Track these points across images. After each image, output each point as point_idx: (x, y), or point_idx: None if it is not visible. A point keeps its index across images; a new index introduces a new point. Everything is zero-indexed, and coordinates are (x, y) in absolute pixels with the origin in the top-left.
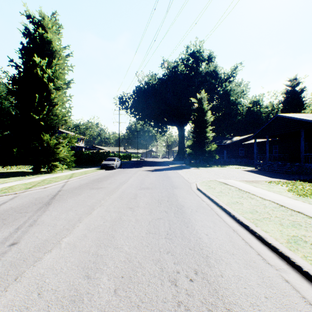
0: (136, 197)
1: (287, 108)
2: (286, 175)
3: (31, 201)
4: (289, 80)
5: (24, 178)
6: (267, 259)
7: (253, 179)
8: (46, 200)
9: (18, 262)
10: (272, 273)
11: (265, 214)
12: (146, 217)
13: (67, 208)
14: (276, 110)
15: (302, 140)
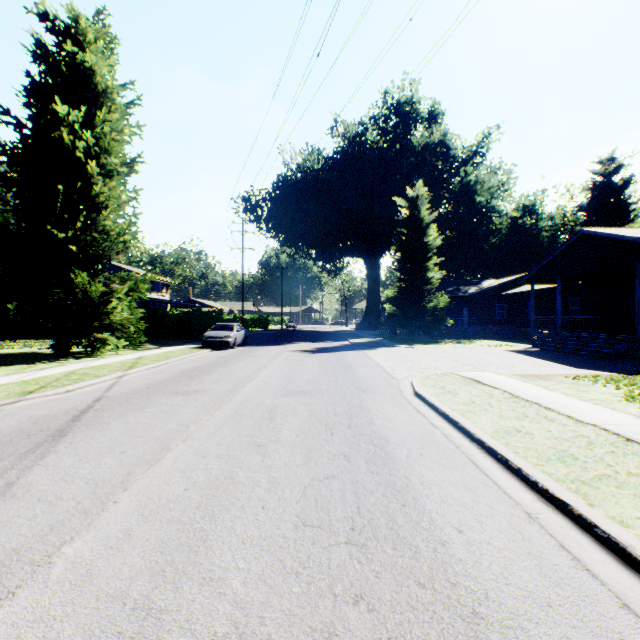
0: (275, 416)
1: (594, 221)
2: (605, 362)
3: (22, 427)
4: (600, 161)
5: (29, 368)
6: None
7: (536, 371)
8: (58, 423)
9: None
10: None
11: (601, 466)
12: (295, 474)
13: (103, 446)
14: (571, 224)
15: (638, 284)
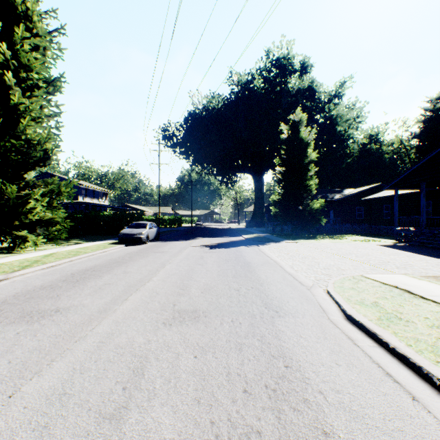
0: (129, 402)
1: (426, 145)
2: None
3: None
4: (430, 100)
5: None
6: None
7: None
8: None
9: None
10: None
11: None
12: None
13: None
14: (407, 148)
15: None
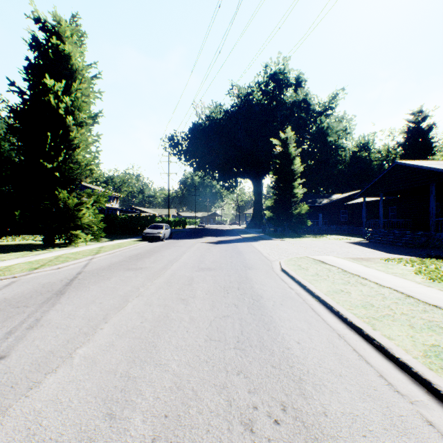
0: (192, 283)
1: (409, 154)
2: (409, 250)
3: (35, 289)
4: (412, 113)
5: (29, 253)
6: (396, 384)
7: (363, 255)
8: (57, 287)
9: (2, 390)
10: (405, 409)
11: (386, 310)
12: (205, 314)
13: (88, 300)
14: (393, 156)
15: (432, 198)
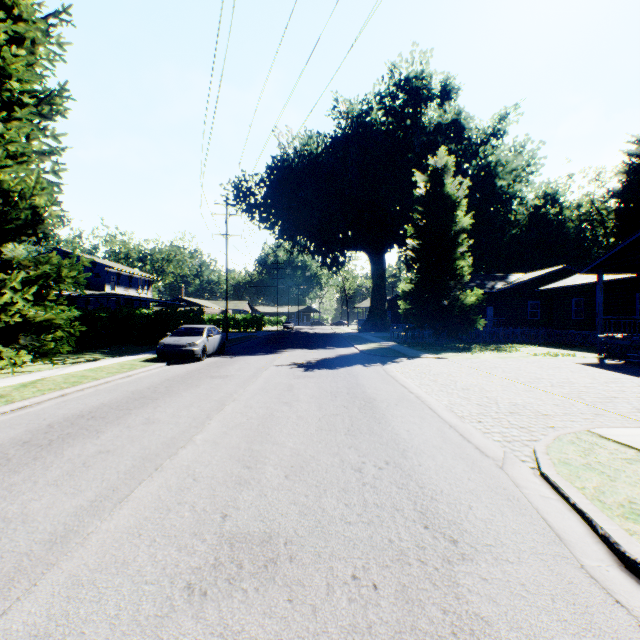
0: None
1: (631, 208)
2: None
3: None
4: (637, 140)
5: None
6: None
7: None
8: None
9: None
10: None
11: None
12: None
13: None
14: (603, 212)
15: None
